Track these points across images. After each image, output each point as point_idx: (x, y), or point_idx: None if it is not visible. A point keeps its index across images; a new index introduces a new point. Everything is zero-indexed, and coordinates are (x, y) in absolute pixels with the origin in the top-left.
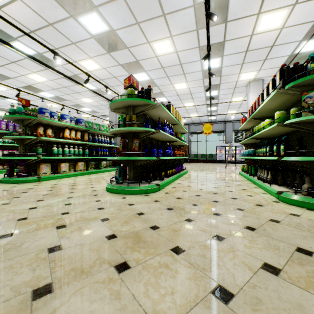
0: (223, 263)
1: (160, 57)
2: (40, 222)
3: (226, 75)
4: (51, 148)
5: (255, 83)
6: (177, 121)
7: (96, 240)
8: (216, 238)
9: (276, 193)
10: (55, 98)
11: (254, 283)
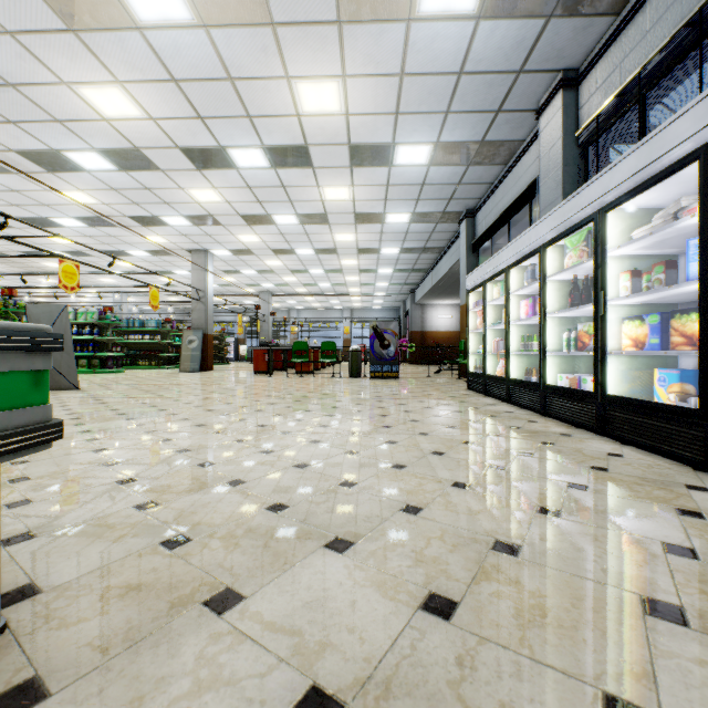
0: None
1: None
2: None
3: None
4: None
5: None
6: None
7: None
8: None
9: None
10: None
11: None
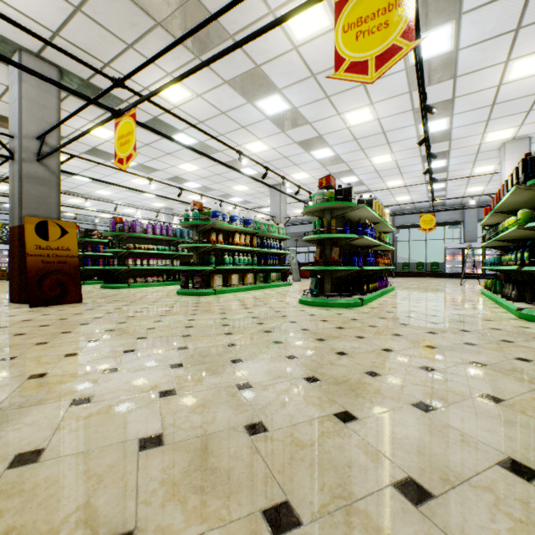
0: (433, 340)
1: (353, 128)
2: (273, 319)
3: (460, 137)
4: (221, 256)
5: (515, 145)
6: (381, 220)
7: (330, 328)
8: (430, 333)
9: (516, 309)
10: (201, 188)
11: (453, 346)
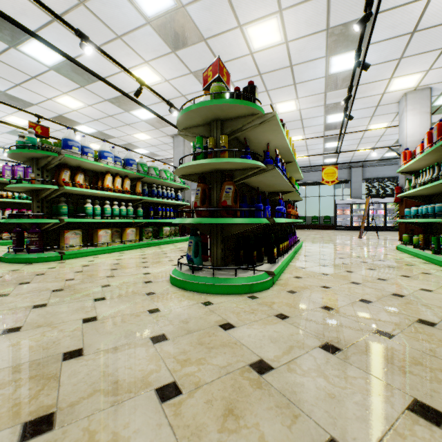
0: None
1: (257, 55)
2: None
3: (367, 82)
4: (83, 205)
5: (416, 95)
6: (293, 157)
7: None
8: None
9: None
10: (97, 134)
11: None
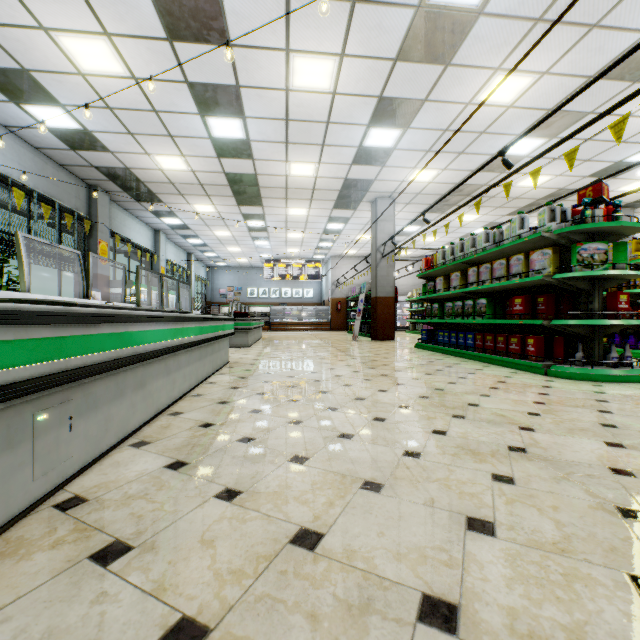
0: None
1: None
2: None
3: None
4: None
5: None
6: None
7: None
8: None
9: None
10: None
11: None
